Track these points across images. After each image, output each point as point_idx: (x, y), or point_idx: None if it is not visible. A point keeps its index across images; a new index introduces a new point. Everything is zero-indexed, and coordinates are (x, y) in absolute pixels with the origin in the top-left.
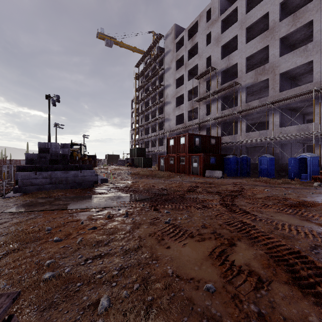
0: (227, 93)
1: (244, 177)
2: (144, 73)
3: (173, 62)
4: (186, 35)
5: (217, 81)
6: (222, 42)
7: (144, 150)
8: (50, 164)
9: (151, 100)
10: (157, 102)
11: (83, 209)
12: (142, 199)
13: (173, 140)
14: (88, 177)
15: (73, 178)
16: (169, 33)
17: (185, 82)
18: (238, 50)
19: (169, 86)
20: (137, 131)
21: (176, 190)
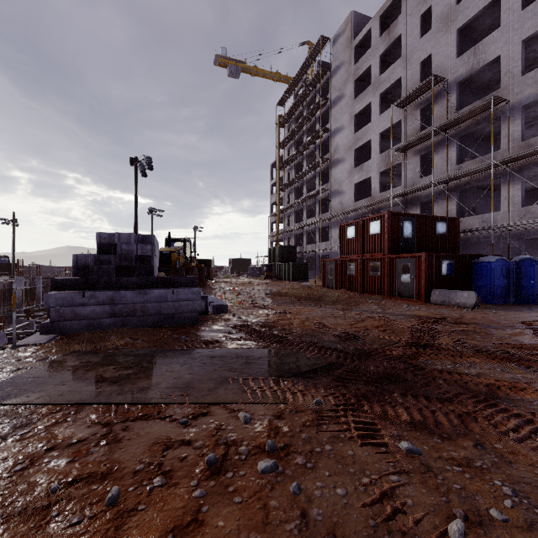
0: (471, 127)
1: (529, 306)
2: (293, 113)
3: (348, 84)
4: (377, 27)
5: (447, 105)
6: (458, 20)
7: (294, 250)
8: (117, 275)
9: (306, 159)
10: (317, 162)
11: (150, 404)
12: (306, 371)
13: (354, 227)
14: (186, 304)
15: (157, 304)
16: (340, 32)
17: (374, 118)
18: (501, 28)
19: (340, 130)
20: (281, 216)
21: (384, 340)
